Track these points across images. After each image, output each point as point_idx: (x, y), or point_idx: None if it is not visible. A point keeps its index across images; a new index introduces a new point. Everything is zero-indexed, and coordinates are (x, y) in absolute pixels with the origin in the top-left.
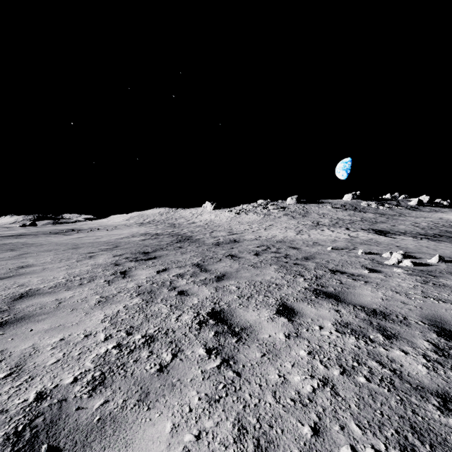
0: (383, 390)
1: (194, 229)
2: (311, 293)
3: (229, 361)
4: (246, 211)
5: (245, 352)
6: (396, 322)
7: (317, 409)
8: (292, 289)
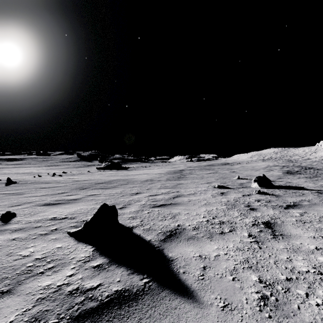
0: None
1: (311, 163)
2: None
3: None
4: None
5: None
6: None
7: None
8: None
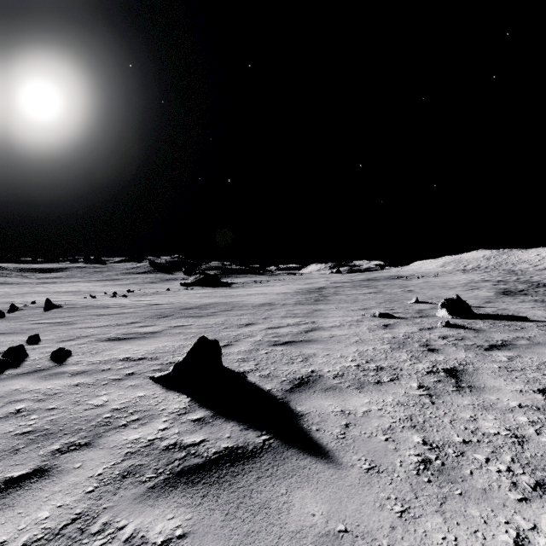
0: None
1: None
2: None
3: None
4: None
5: None
6: None
7: None
8: None
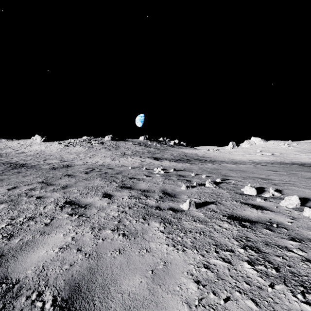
0: (141, 209)
1: (26, 158)
2: (119, 188)
3: (82, 215)
4: (73, 144)
5: (89, 211)
6: (151, 192)
7: (120, 218)
8: (109, 187)
